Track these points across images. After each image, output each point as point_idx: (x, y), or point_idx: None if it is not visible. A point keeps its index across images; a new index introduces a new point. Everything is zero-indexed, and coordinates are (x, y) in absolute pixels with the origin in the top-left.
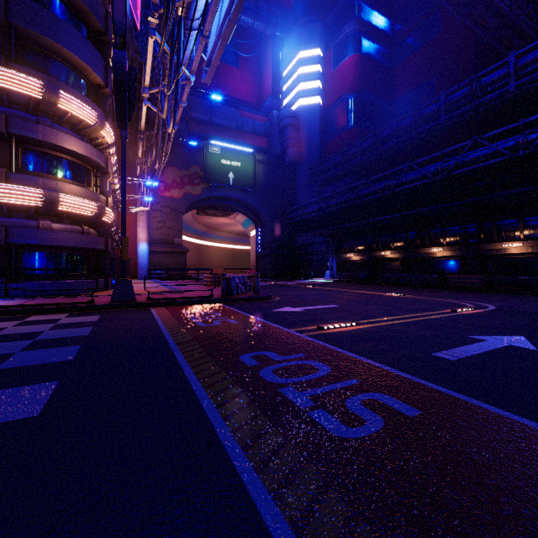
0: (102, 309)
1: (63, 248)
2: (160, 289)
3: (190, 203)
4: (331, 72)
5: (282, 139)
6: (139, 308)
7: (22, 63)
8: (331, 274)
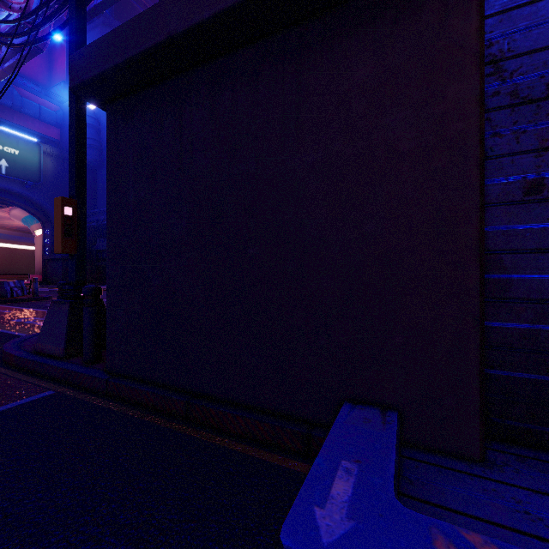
0: None
1: None
2: None
3: None
4: None
5: None
6: None
7: None
8: None
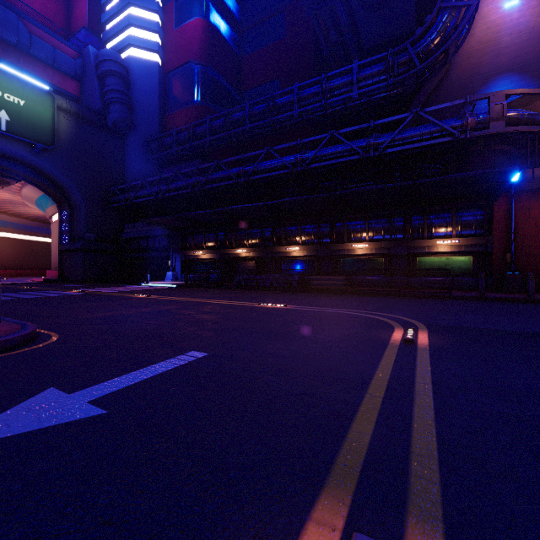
0: None
1: None
2: None
3: None
4: (173, 30)
5: (103, 89)
6: None
7: None
8: (174, 276)
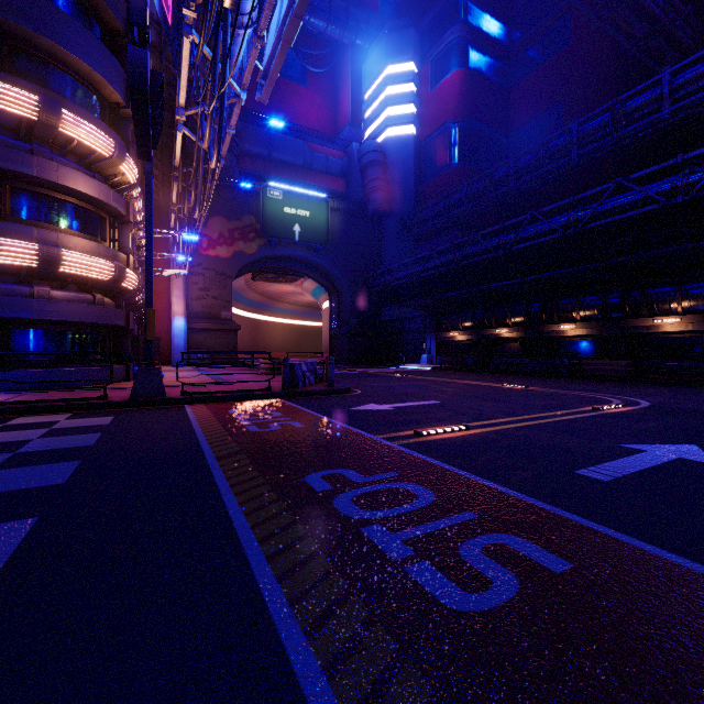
0: (118, 408)
1: (67, 324)
2: (200, 379)
3: (242, 265)
4: (429, 93)
5: (365, 181)
6: (169, 405)
7: (10, 71)
8: (429, 359)
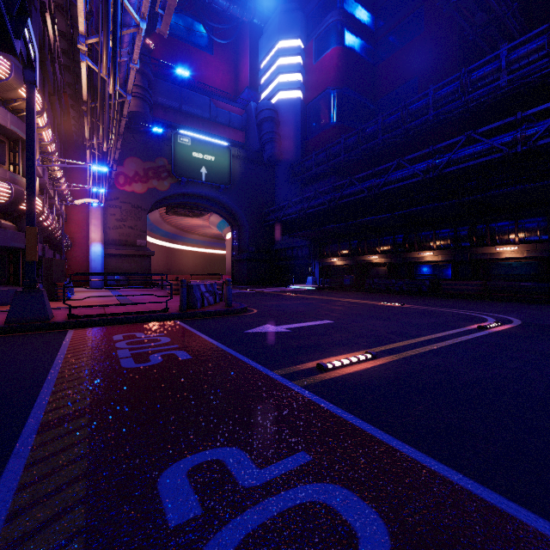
0: None
1: None
2: (105, 300)
3: (156, 200)
4: (313, 65)
5: (261, 134)
6: (51, 330)
7: None
8: (313, 280)
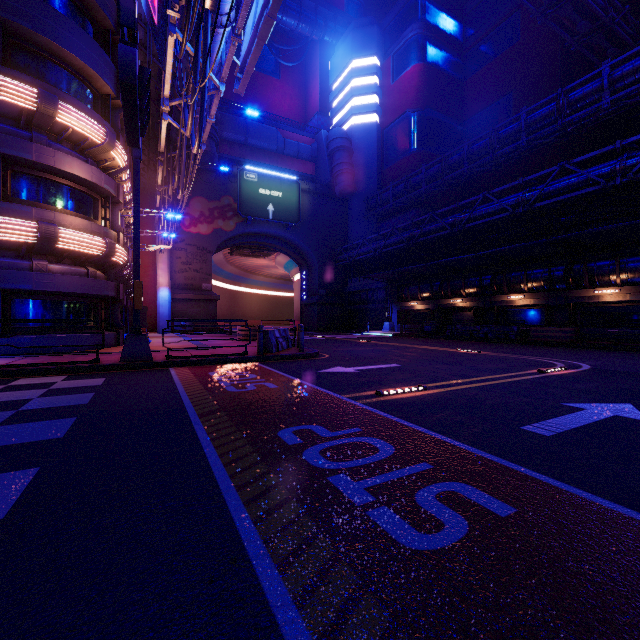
0: (109, 370)
1: (63, 294)
2: (183, 345)
3: (221, 241)
4: (390, 85)
5: (332, 165)
6: (155, 368)
7: (11, 66)
8: (391, 326)
